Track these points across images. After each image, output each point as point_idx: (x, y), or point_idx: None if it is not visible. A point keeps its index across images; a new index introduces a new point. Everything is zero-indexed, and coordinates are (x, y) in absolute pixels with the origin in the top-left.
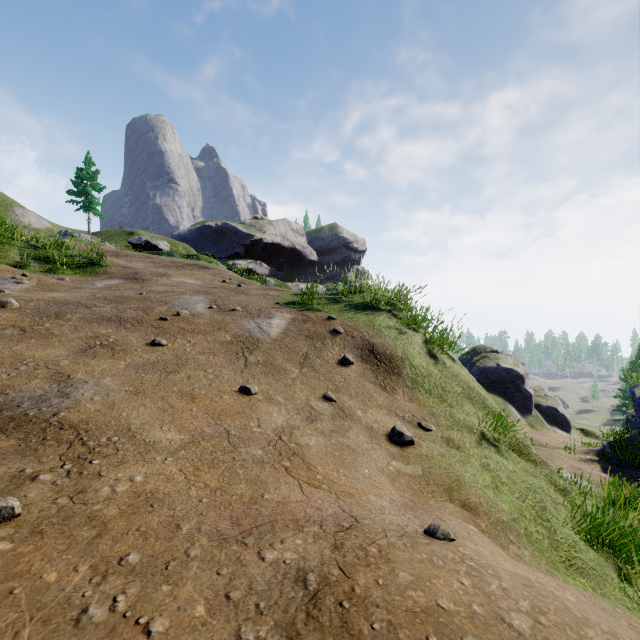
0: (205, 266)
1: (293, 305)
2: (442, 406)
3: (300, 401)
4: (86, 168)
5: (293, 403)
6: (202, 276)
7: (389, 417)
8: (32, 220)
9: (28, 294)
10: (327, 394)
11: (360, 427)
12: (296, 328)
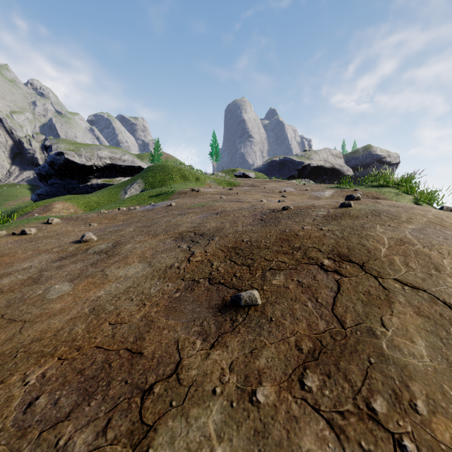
0: (280, 180)
1: (335, 188)
2: None
3: None
4: (213, 139)
5: None
6: (281, 184)
7: None
8: None
9: None
10: None
11: None
12: (337, 194)
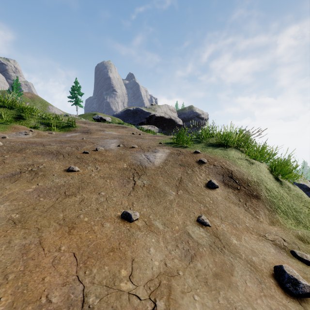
0: (125, 126)
1: (170, 144)
2: (299, 227)
3: (177, 227)
4: (75, 85)
5: (171, 230)
6: (122, 131)
7: (261, 243)
8: (55, 111)
9: (18, 139)
10: (201, 218)
11: (242, 263)
12: (172, 159)
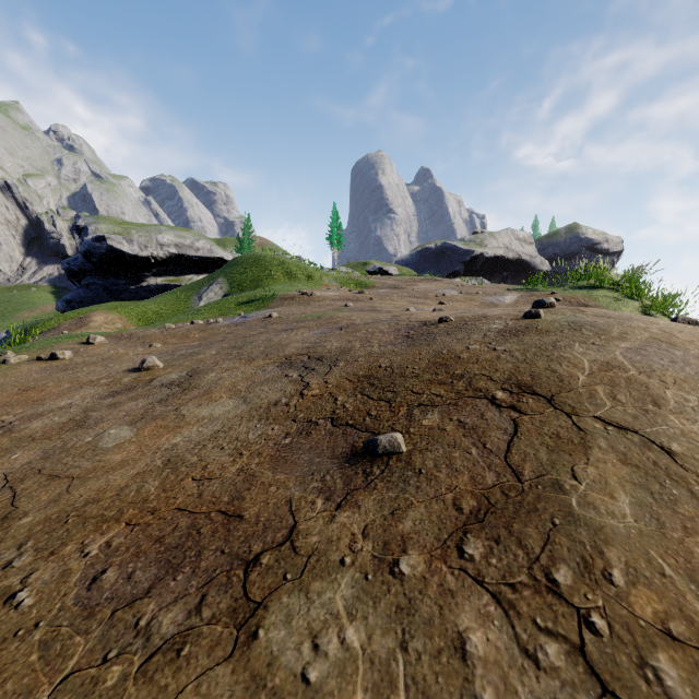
0: (437, 279)
1: (521, 290)
2: None
3: None
4: (334, 215)
5: None
6: (439, 285)
7: None
8: None
9: None
10: None
11: None
12: (524, 299)
